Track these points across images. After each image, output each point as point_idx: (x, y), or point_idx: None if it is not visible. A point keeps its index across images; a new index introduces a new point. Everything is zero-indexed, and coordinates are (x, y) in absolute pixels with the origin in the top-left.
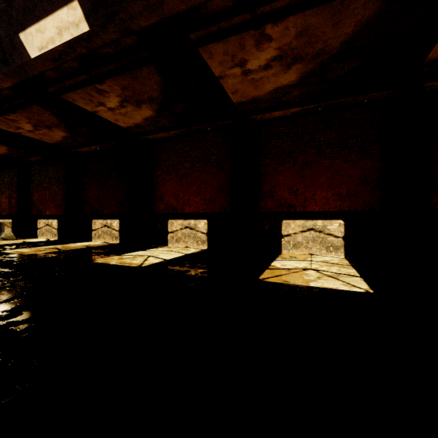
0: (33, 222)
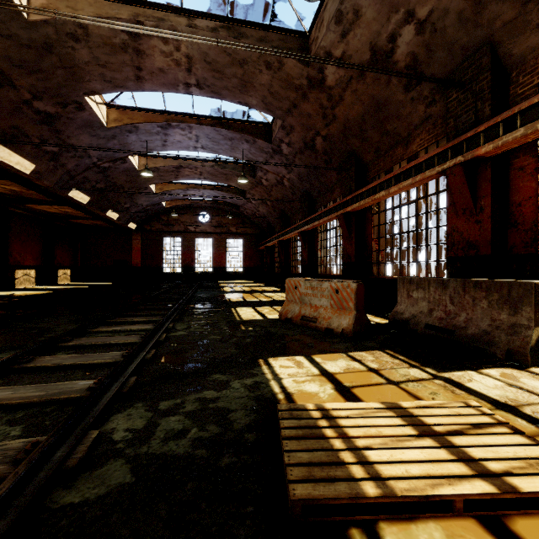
0: None
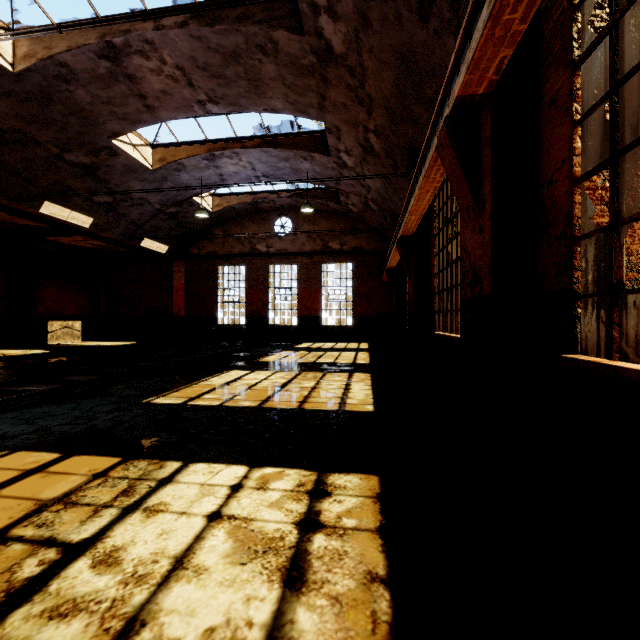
0: None
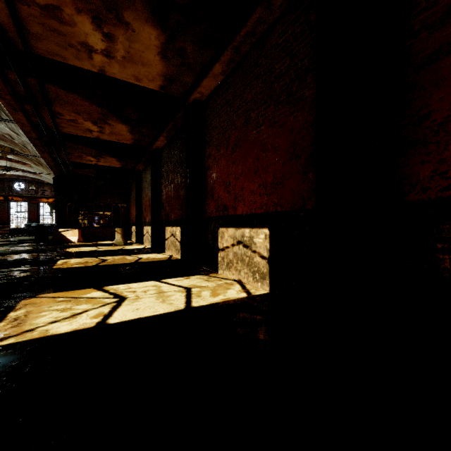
0: (142, 229)
